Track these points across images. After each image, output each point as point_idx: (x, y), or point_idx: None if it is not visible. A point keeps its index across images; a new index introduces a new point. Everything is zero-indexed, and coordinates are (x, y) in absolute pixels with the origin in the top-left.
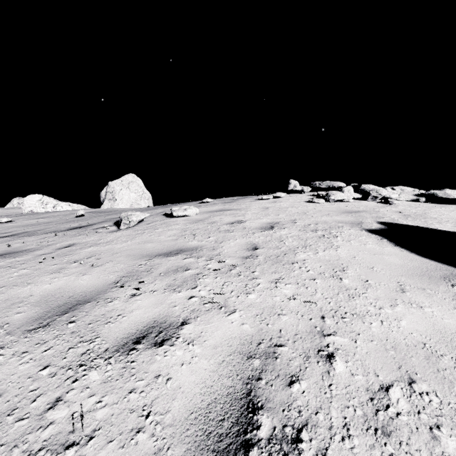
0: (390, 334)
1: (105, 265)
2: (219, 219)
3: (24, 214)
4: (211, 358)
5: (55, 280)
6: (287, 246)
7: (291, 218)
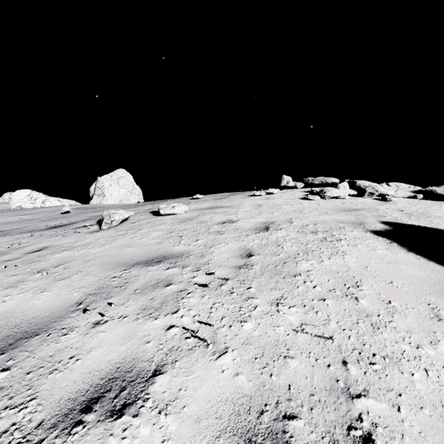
0: (443, 395)
1: (71, 277)
2: (209, 218)
3: (10, 210)
4: (190, 443)
5: (6, 299)
6: (286, 251)
7: (286, 217)
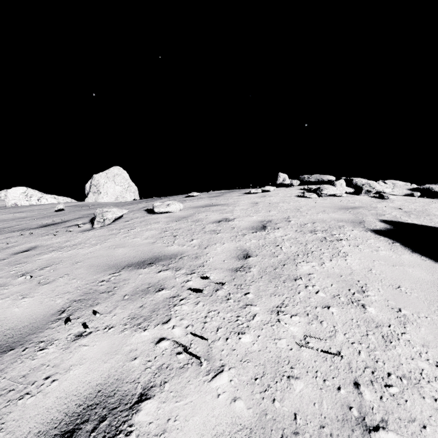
0: None
1: (56, 281)
2: (205, 217)
3: (5, 208)
4: None
5: None
6: (285, 252)
7: (283, 215)
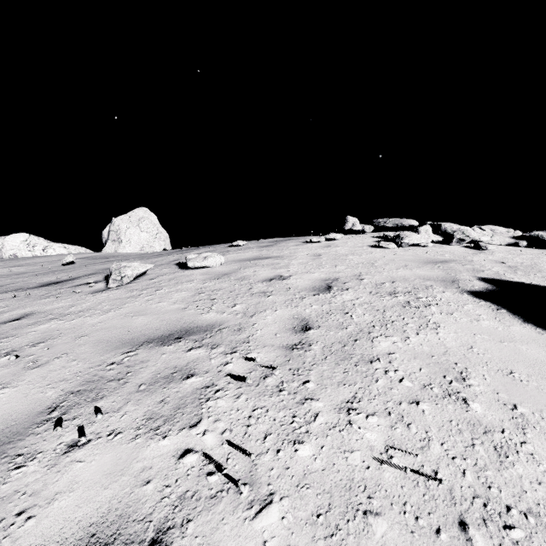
0: None
1: (50, 364)
2: (253, 273)
3: None
4: None
5: None
6: (356, 323)
7: (354, 271)
